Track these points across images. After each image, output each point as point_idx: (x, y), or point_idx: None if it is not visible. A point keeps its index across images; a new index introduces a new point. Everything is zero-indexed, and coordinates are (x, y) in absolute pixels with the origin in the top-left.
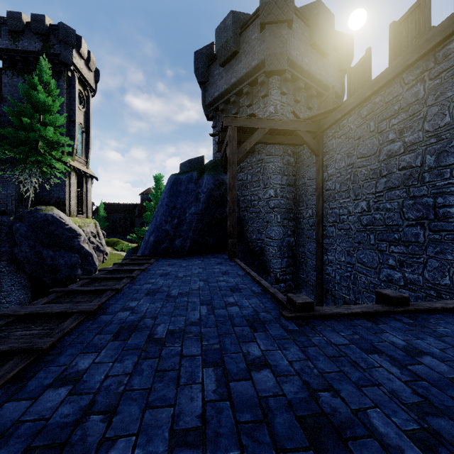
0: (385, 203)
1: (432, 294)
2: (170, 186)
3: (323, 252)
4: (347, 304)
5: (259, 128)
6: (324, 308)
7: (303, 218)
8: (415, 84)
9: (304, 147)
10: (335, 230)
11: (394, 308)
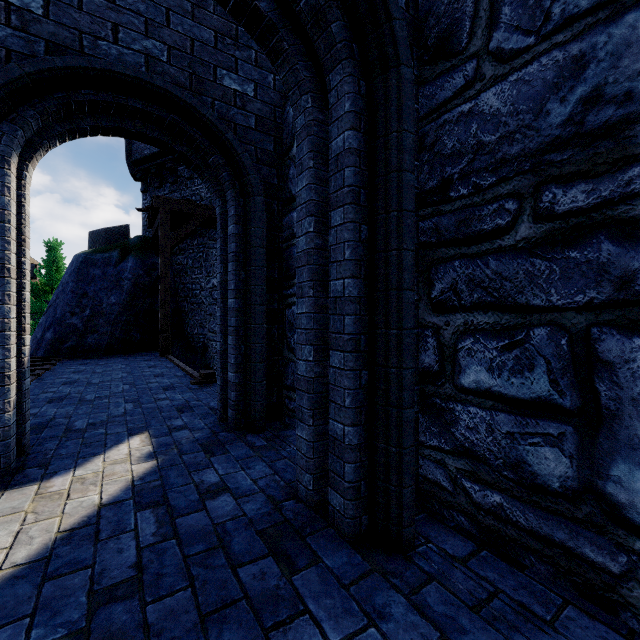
0: None
1: None
2: (78, 268)
3: None
4: None
5: (197, 215)
6: None
7: None
8: None
9: None
10: None
11: None
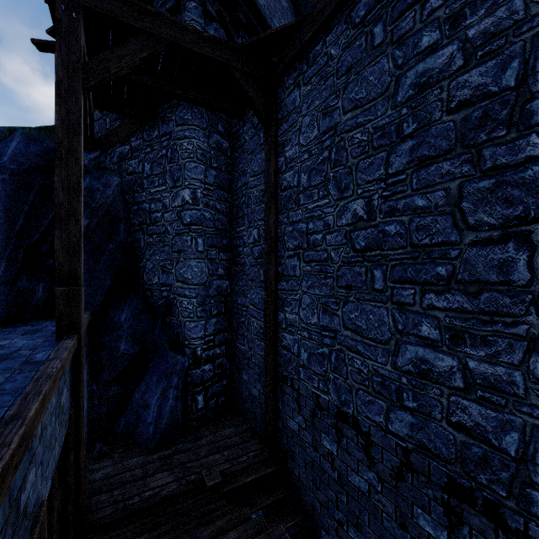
0: (412, 196)
1: None
2: None
3: (278, 307)
4: (324, 411)
5: (146, 32)
6: None
7: (243, 246)
8: None
9: (246, 121)
10: (299, 264)
11: None
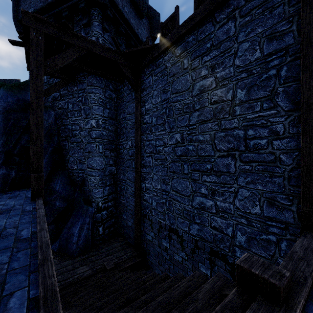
0: (198, 135)
1: (243, 222)
2: None
3: (141, 180)
4: (163, 229)
5: (76, 45)
6: None
7: (123, 149)
8: (226, 22)
9: (125, 85)
10: (152, 160)
11: None
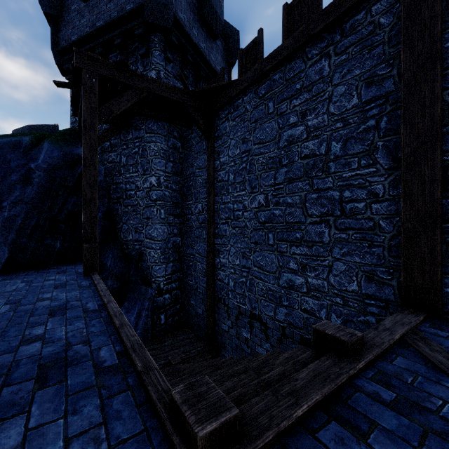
0: (286, 196)
1: (338, 302)
2: None
3: (215, 254)
4: (243, 315)
5: (135, 87)
6: (254, 407)
7: (191, 214)
8: (319, 60)
9: (193, 131)
10: (228, 229)
11: (355, 366)
